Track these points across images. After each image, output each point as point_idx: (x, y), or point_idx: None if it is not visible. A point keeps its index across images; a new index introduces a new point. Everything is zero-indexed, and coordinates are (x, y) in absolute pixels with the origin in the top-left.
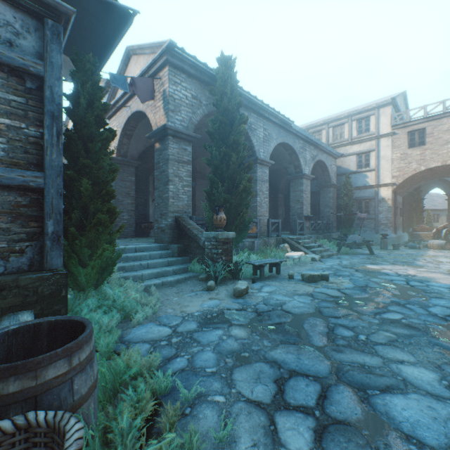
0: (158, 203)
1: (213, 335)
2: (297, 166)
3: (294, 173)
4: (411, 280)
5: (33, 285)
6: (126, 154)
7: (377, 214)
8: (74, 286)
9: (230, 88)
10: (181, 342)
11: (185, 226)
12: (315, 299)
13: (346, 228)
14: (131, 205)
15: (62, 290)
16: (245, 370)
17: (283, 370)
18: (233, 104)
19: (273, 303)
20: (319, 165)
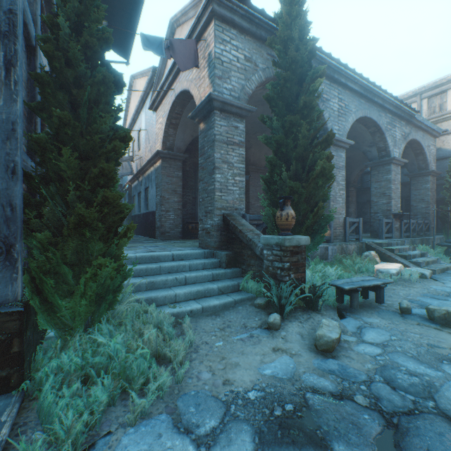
0: (202, 198)
1: None
2: (382, 148)
3: (378, 158)
4: None
5: None
6: (172, 146)
7: None
8: (56, 323)
9: (298, 32)
10: None
11: (236, 227)
12: None
13: None
14: (178, 203)
15: (13, 342)
16: None
17: None
18: (302, 53)
19: (405, 383)
20: (411, 147)
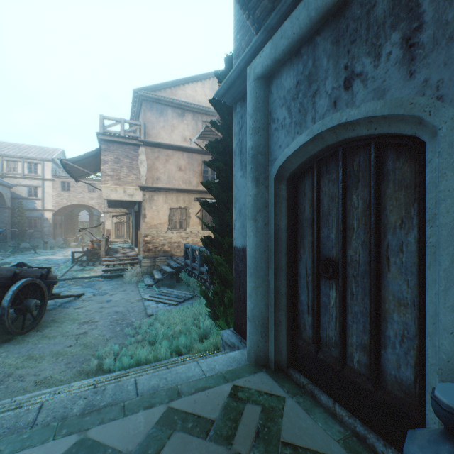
0: None
1: None
2: None
3: None
4: (48, 259)
5: None
6: None
7: (43, 228)
8: None
9: None
10: None
11: None
12: None
13: (21, 238)
14: None
15: None
16: None
17: None
18: None
19: None
20: None
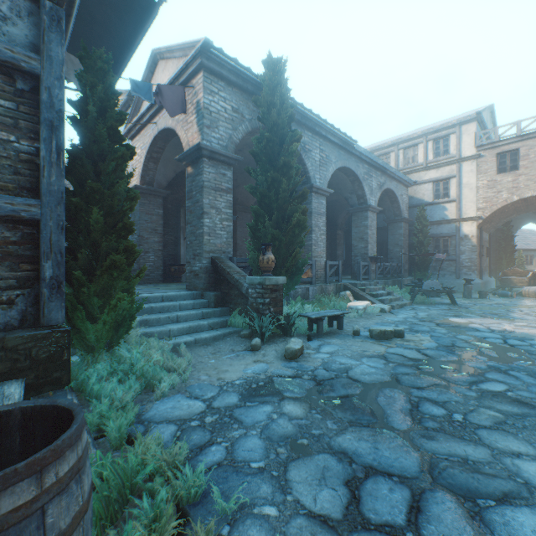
0: (191, 241)
1: (259, 413)
2: (361, 196)
3: (357, 204)
4: (509, 337)
5: (25, 347)
6: (152, 181)
7: (458, 255)
8: (81, 346)
9: (279, 97)
10: (217, 422)
11: (224, 270)
12: (389, 362)
13: (421, 271)
14: (159, 244)
15: (64, 353)
16: (304, 465)
17: (356, 465)
18: (283, 117)
19: (335, 368)
20: (387, 195)
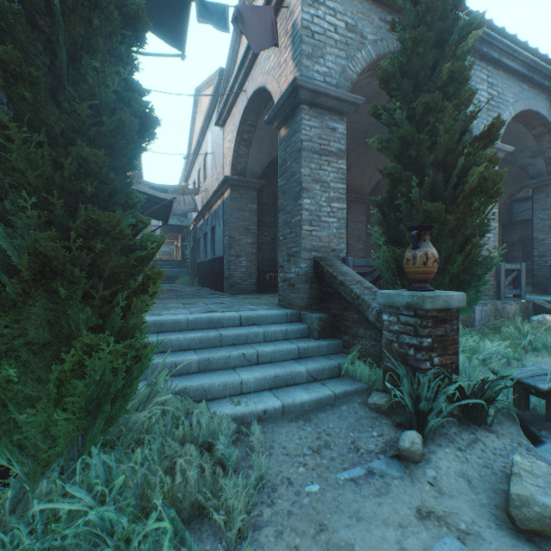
0: (284, 235)
1: None
2: None
3: (545, 173)
4: None
5: None
6: (244, 171)
7: None
8: (22, 446)
9: None
10: None
11: (334, 277)
12: None
13: None
14: (252, 246)
15: None
16: None
17: None
18: None
19: None
20: None
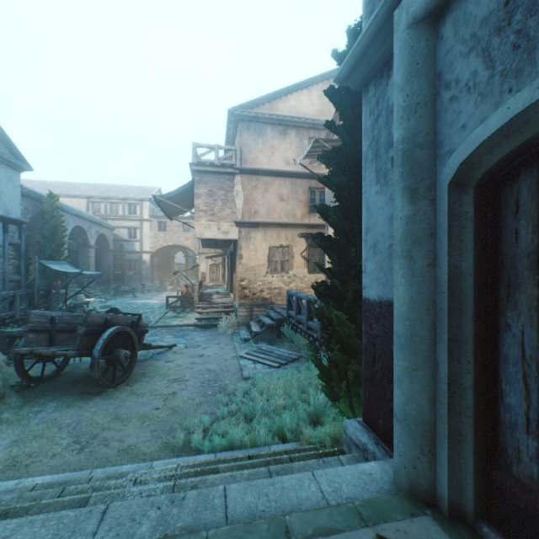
0: None
1: None
2: (86, 239)
3: (84, 243)
4: (145, 303)
5: None
6: None
7: (142, 271)
8: None
9: (57, 213)
10: None
11: None
12: None
13: (121, 281)
14: None
15: None
16: None
17: None
18: (60, 222)
19: None
20: (101, 235)
